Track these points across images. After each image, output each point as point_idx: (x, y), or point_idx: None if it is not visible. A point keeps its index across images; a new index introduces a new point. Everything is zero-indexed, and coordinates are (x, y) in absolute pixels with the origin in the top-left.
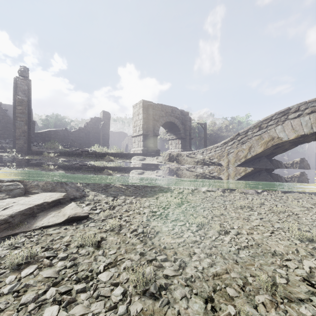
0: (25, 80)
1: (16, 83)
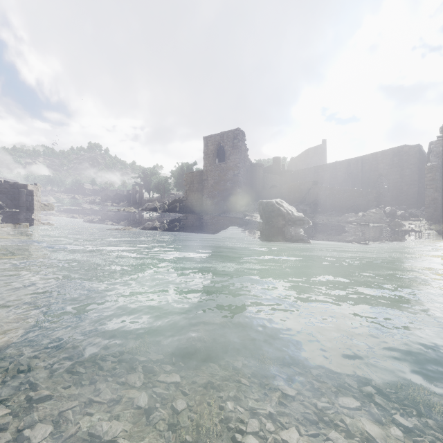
0: (440, 141)
1: (430, 148)
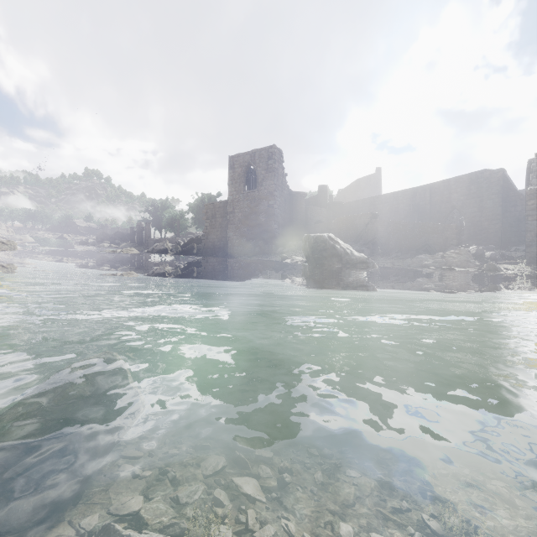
0: None
1: (530, 168)
